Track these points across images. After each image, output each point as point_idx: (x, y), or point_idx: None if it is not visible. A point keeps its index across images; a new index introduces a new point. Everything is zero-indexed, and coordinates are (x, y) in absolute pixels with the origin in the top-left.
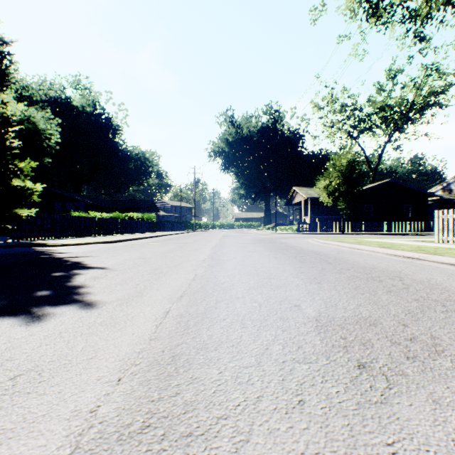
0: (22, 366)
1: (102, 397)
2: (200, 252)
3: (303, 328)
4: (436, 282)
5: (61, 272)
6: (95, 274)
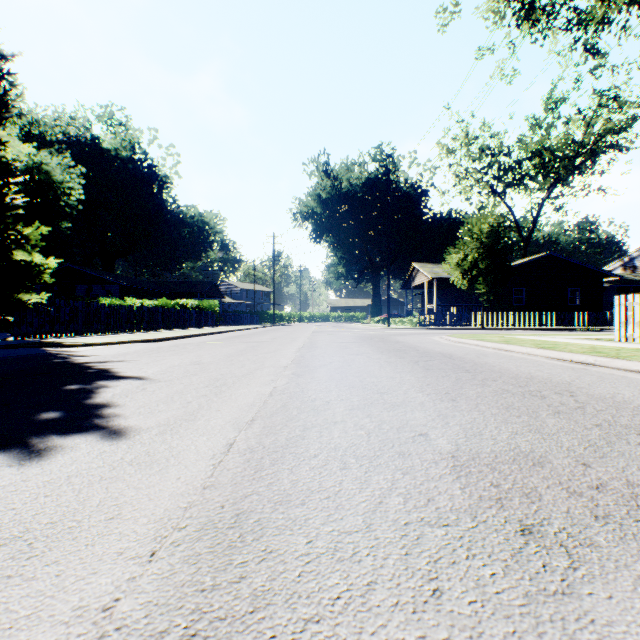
0: (4, 531)
1: (124, 584)
2: (280, 354)
3: (433, 469)
4: (624, 399)
5: (79, 384)
6: (128, 386)
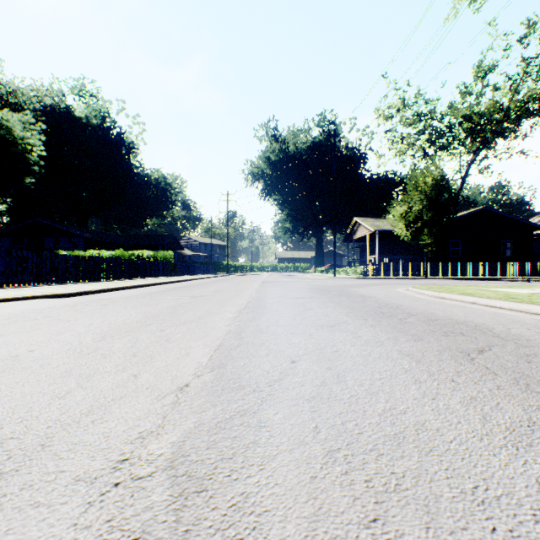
0: None
1: None
2: (204, 327)
3: None
4: None
5: None
6: None
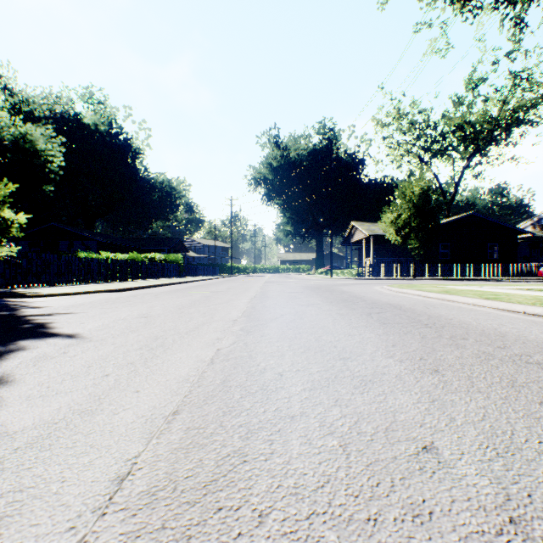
0: None
1: None
2: (232, 305)
3: None
4: None
5: None
6: (49, 348)
